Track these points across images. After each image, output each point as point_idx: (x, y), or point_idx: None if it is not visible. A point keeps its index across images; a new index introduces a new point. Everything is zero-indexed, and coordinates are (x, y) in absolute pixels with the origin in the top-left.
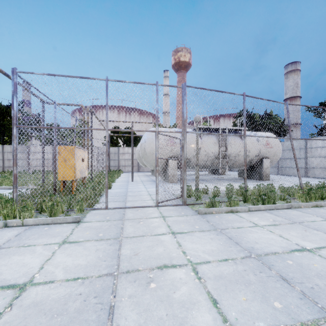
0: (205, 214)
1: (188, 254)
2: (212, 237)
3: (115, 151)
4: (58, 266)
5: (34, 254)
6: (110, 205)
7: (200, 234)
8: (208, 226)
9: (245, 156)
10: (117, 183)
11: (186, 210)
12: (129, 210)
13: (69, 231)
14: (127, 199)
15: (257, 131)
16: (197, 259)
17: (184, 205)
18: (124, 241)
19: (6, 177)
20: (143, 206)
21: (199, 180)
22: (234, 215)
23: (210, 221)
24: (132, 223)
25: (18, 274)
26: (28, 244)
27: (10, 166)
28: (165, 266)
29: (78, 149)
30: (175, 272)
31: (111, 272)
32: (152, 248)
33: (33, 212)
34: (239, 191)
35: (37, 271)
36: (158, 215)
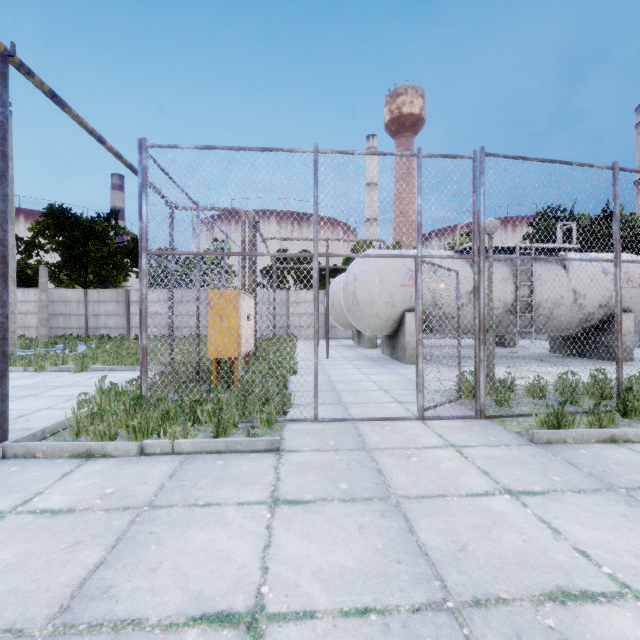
0: (548, 443)
1: (601, 561)
2: (621, 511)
3: (281, 298)
4: (299, 568)
5: (229, 528)
6: (318, 412)
7: (582, 499)
8: (584, 479)
9: (620, 308)
10: (301, 363)
11: (495, 431)
12: (365, 425)
13: (270, 472)
14: (344, 400)
15: (585, 251)
16: (638, 579)
17: (479, 418)
18: (407, 506)
19: (101, 347)
20: (392, 418)
21: (513, 363)
22: (625, 450)
23: (578, 465)
24: (394, 460)
25: (224, 583)
26: (204, 501)
27: (97, 327)
28: (567, 594)
29: (243, 296)
30: (611, 619)
31: (437, 598)
32: (491, 534)
33: (189, 426)
34: (595, 387)
35: (261, 577)
36: (439, 442)
